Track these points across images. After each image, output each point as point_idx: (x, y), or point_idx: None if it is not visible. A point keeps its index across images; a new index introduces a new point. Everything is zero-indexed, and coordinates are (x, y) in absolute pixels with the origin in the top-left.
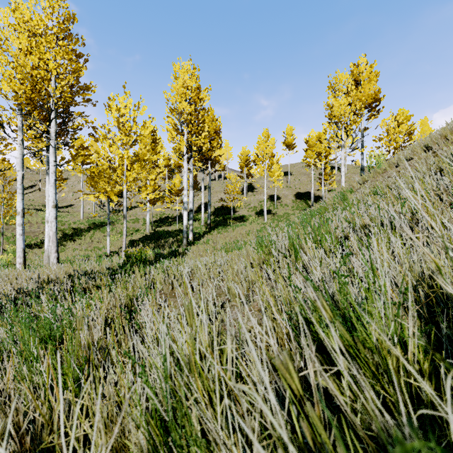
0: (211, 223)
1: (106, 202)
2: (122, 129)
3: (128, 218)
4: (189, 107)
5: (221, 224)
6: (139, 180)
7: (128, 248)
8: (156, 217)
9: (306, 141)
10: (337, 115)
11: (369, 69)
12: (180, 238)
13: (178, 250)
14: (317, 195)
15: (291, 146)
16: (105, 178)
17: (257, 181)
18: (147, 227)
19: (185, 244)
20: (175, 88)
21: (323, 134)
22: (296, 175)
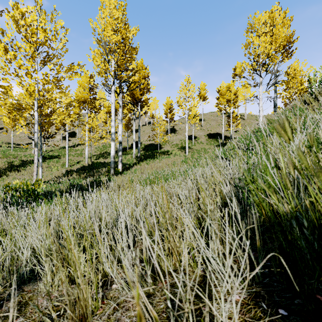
0: (142, 156)
1: (59, 141)
2: (25, 36)
3: (74, 152)
4: (116, 39)
5: (150, 157)
6: (50, 100)
7: (61, 177)
8: (97, 152)
9: (218, 90)
10: (257, 52)
11: (283, 14)
12: (108, 168)
13: (99, 181)
14: (225, 135)
15: (204, 98)
16: (1, 93)
17: (178, 125)
18: (86, 159)
19: (112, 174)
20: (101, 18)
21: (231, 85)
22: (207, 121)
